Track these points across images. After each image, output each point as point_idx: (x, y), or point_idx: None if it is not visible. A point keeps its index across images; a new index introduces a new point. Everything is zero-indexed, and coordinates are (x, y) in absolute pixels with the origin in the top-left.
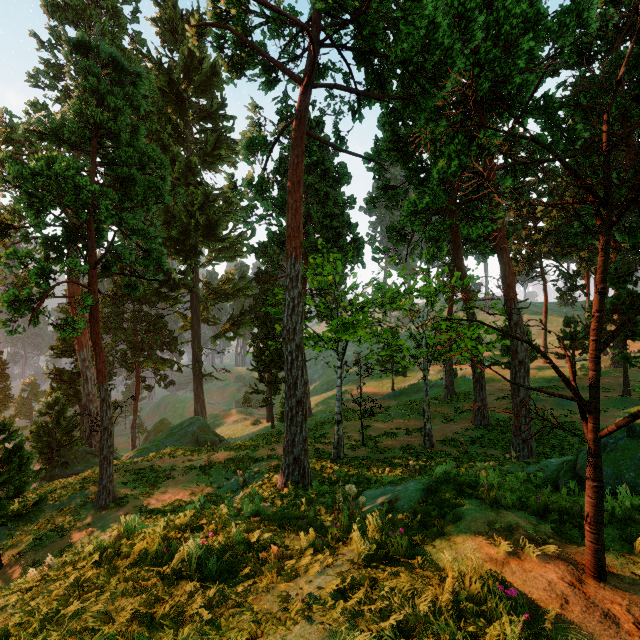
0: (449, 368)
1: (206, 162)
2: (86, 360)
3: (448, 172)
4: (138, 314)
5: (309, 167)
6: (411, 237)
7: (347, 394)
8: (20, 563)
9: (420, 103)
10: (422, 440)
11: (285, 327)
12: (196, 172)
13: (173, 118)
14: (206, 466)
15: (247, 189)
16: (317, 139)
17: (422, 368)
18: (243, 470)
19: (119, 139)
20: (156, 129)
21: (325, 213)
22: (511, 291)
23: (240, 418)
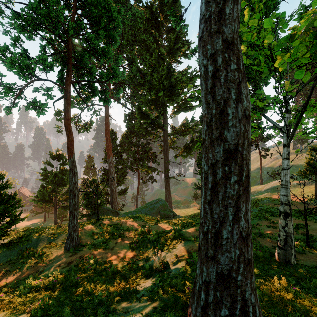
0: None
1: (171, 55)
2: (111, 163)
3: None
4: (137, 142)
5: None
6: None
7: (268, 197)
8: (2, 280)
9: None
10: None
11: (202, 18)
12: (164, 57)
13: (153, 33)
14: (146, 233)
15: None
16: None
17: None
18: (168, 247)
19: None
20: (143, 39)
21: None
22: None
23: (191, 204)
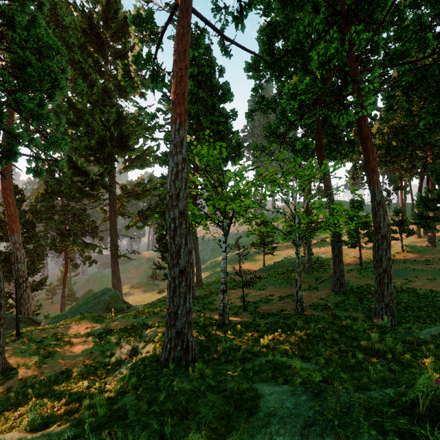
0: (308, 248)
1: (121, 91)
2: (17, 243)
3: (327, 55)
4: (65, 208)
5: (199, 82)
6: (283, 137)
7: (229, 269)
8: None
9: (297, 3)
10: (293, 305)
11: (168, 193)
12: (111, 95)
13: (93, 53)
14: (103, 333)
15: (135, 67)
16: (203, 20)
17: (294, 244)
18: (134, 338)
19: (14, 24)
20: (78, 60)
21: (212, 120)
22: (374, 174)
23: (149, 288)
